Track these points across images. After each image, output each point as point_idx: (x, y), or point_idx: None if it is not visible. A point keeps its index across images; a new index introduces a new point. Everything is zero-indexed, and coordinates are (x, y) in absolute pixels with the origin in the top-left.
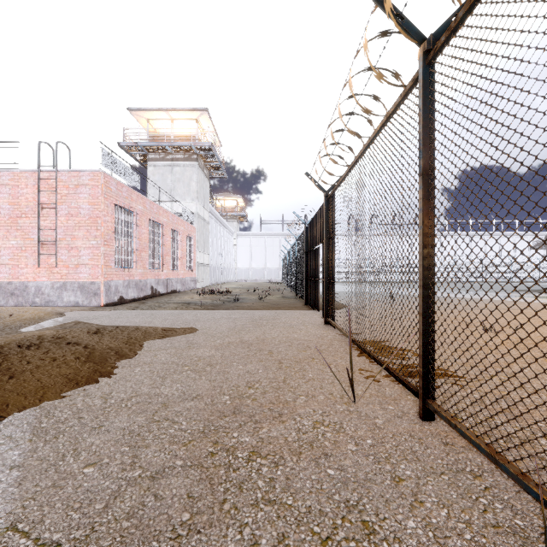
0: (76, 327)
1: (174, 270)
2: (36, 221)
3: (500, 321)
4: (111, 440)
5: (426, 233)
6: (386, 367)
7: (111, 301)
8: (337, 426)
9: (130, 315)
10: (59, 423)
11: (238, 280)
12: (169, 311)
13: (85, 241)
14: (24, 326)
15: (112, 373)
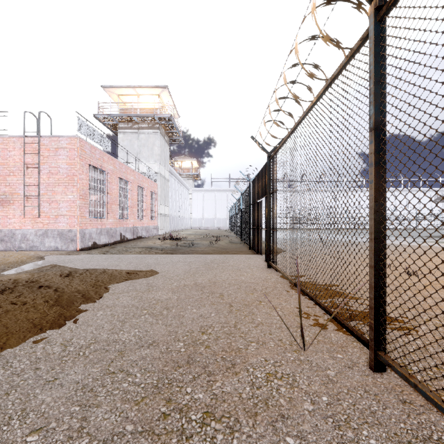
0: (51, 270)
1: (140, 220)
2: (22, 179)
3: (418, 264)
4: (62, 397)
5: (378, 187)
6: (331, 313)
7: (86, 246)
8: (290, 379)
9: (100, 259)
10: (14, 375)
11: (193, 228)
12: (134, 255)
13: (63, 195)
14: (7, 269)
15: (76, 317)
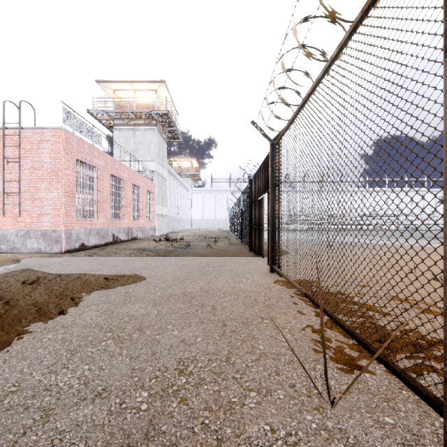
0: (18, 276)
1: (135, 220)
2: (2, 174)
3: (441, 268)
4: None
5: None
6: (362, 342)
7: (72, 247)
8: None
9: (82, 262)
10: None
11: (193, 229)
12: (122, 257)
13: (47, 192)
14: None
15: (12, 343)
